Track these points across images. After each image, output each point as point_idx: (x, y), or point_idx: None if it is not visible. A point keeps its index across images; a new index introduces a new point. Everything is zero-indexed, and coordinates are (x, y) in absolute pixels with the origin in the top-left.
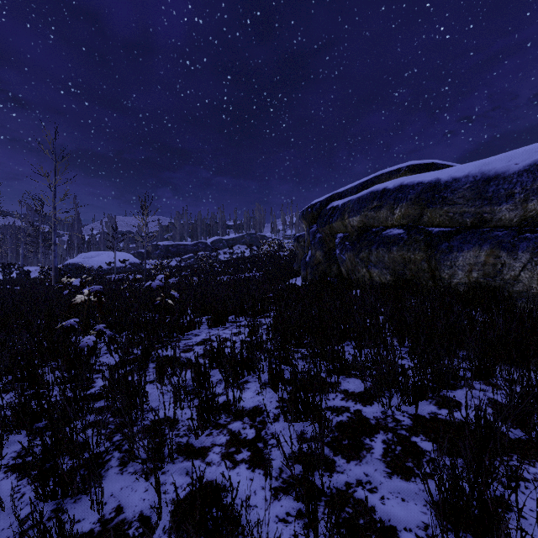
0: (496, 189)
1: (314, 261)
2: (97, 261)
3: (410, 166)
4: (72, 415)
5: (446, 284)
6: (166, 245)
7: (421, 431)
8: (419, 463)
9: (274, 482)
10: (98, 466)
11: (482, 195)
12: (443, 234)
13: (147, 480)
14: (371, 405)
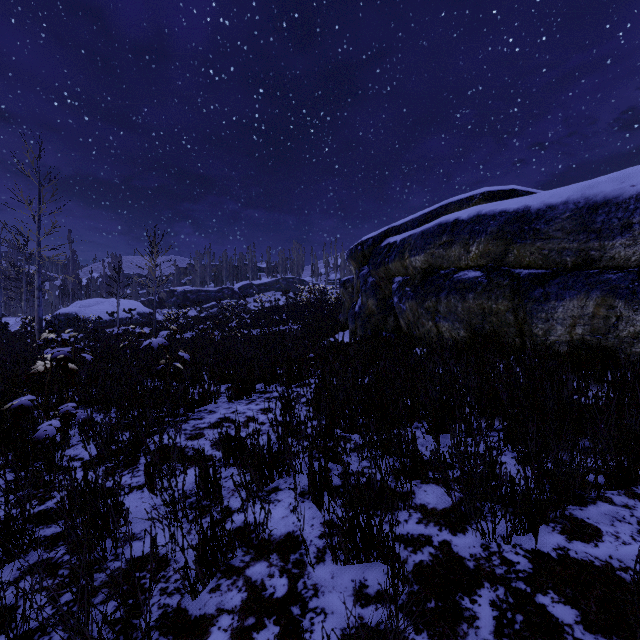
0: (606, 219)
1: (366, 311)
2: (96, 310)
3: (485, 194)
4: (2, 555)
5: (540, 342)
6: (184, 292)
7: (549, 584)
8: None
9: None
10: None
11: (588, 226)
12: (535, 278)
13: None
14: (465, 533)
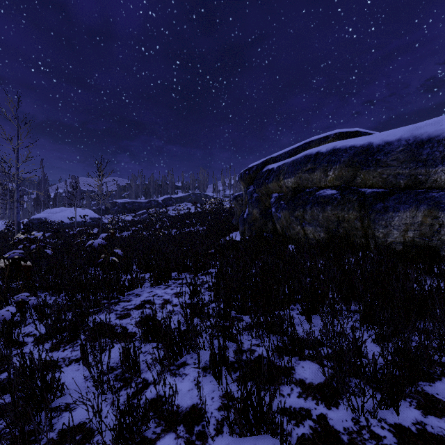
0: (431, 152)
1: (252, 217)
2: (60, 216)
3: (337, 134)
4: None
5: (380, 242)
6: (123, 203)
7: None
8: None
9: None
10: None
11: (417, 157)
12: (377, 195)
13: None
14: (338, 407)
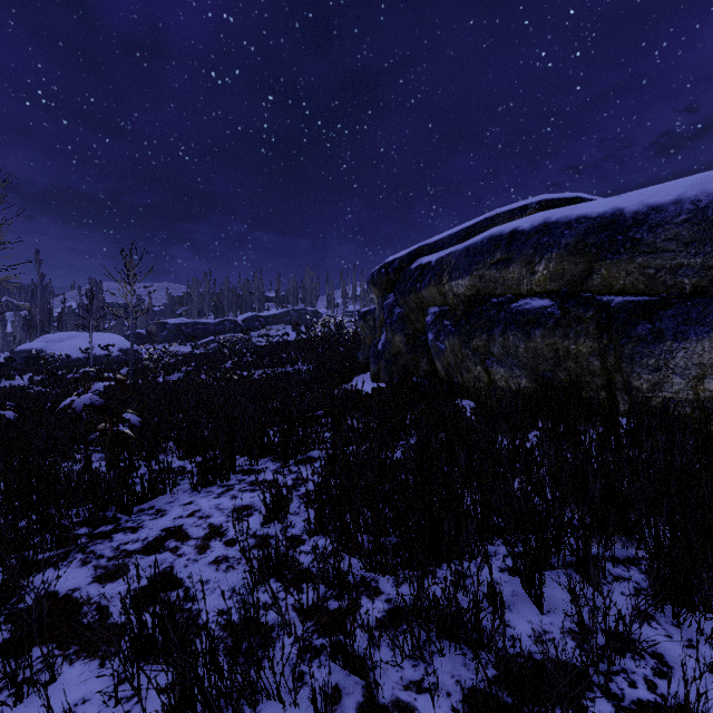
0: None
1: (391, 350)
2: (68, 346)
3: (543, 202)
4: None
5: (643, 400)
6: (178, 324)
7: None
8: None
9: None
10: None
11: None
12: (635, 308)
13: None
14: None
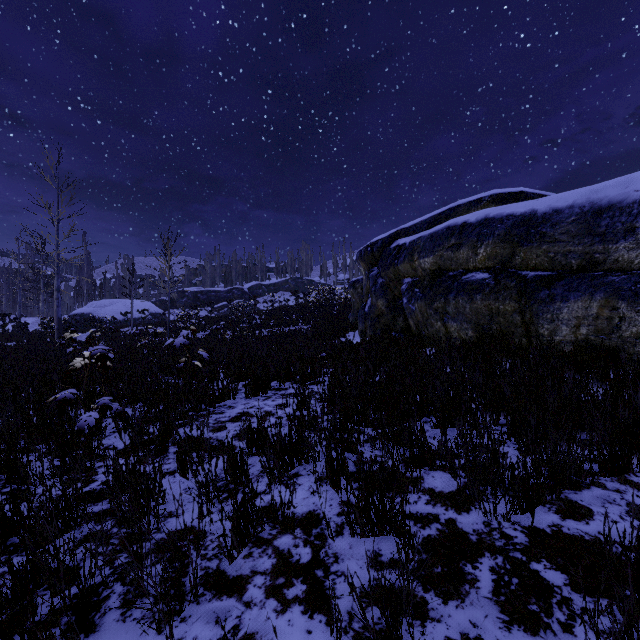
0: (610, 223)
1: (375, 311)
2: (110, 310)
3: (494, 196)
4: (61, 526)
5: (546, 342)
6: (195, 292)
7: (543, 554)
8: (547, 606)
9: (342, 636)
10: (91, 608)
11: (593, 230)
12: (541, 280)
13: (159, 632)
14: (469, 512)
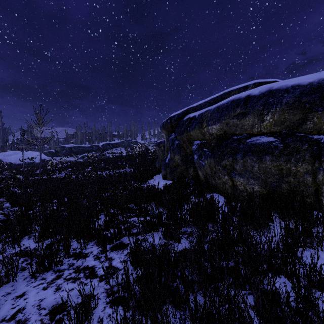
0: None
1: (173, 163)
2: (14, 157)
3: (257, 83)
4: None
5: None
6: (70, 147)
7: None
8: None
9: None
10: None
11: None
12: None
13: None
14: None
